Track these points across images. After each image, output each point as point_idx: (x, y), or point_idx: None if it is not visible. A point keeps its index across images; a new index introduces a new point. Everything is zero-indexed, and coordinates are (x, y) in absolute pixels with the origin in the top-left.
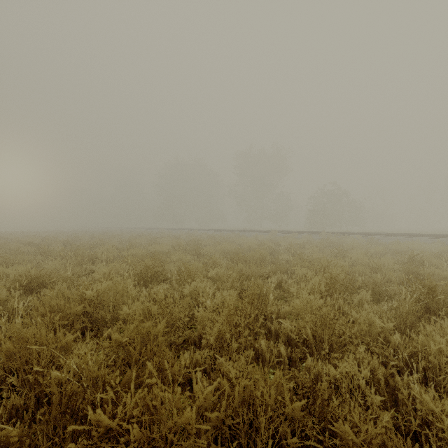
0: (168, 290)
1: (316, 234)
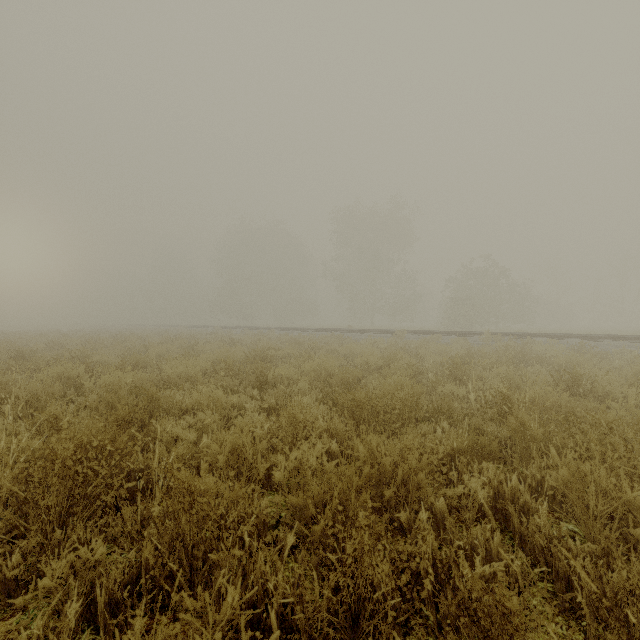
0: None
1: (471, 337)
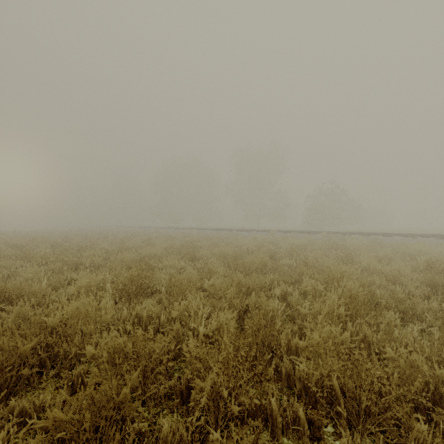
0: (153, 309)
1: (315, 234)
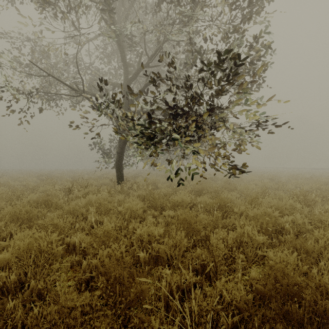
0: None
1: None
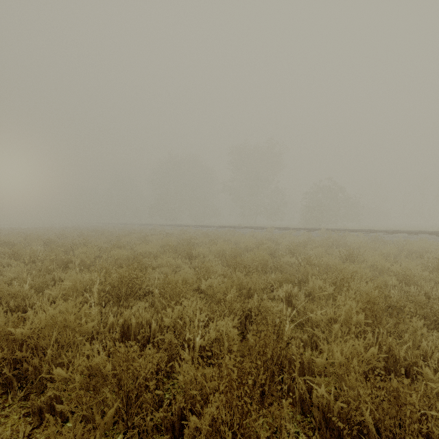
0: (144, 315)
1: (314, 231)
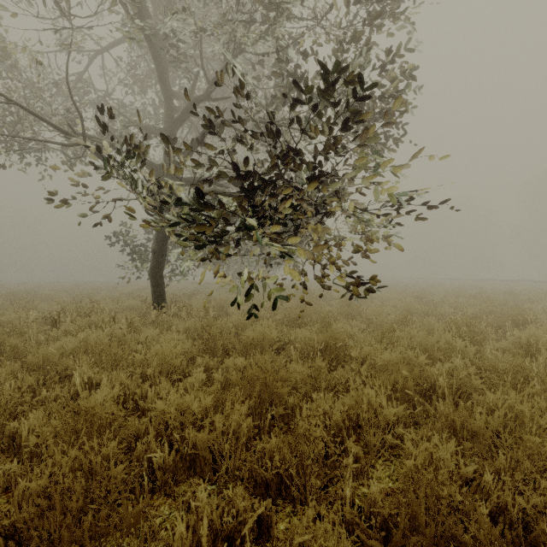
0: None
1: None
